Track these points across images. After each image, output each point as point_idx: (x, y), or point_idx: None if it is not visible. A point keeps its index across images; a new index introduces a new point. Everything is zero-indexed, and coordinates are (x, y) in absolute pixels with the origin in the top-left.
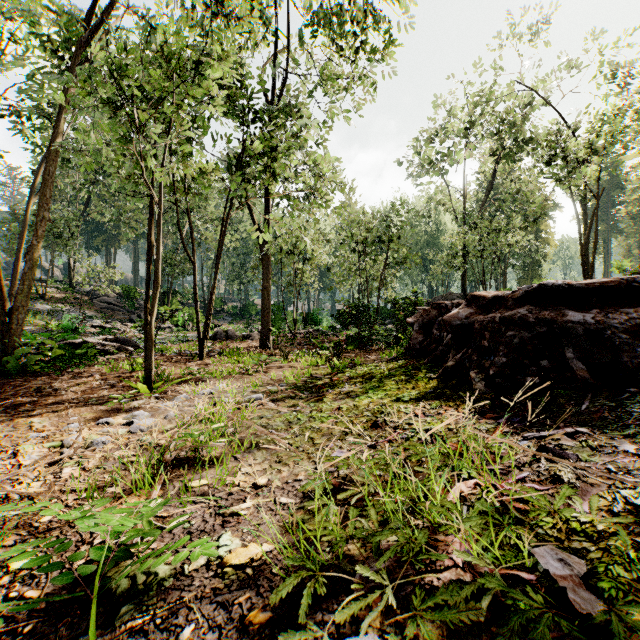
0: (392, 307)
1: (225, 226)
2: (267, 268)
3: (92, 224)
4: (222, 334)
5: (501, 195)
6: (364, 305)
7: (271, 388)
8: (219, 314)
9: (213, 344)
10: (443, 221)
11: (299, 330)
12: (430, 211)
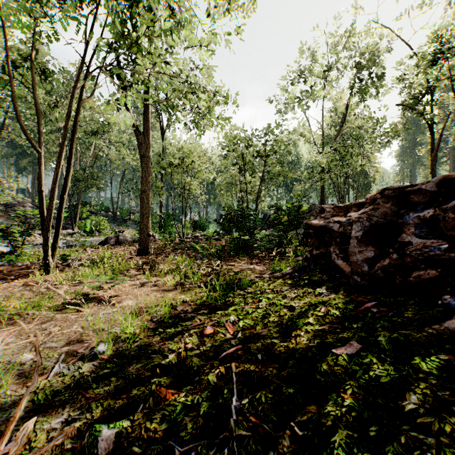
0: (263, 217)
1: (72, 101)
2: (146, 171)
3: (20, 148)
4: (113, 239)
5: (346, 131)
6: (246, 210)
7: (59, 371)
8: (126, 222)
9: (95, 249)
10: (300, 152)
11: (188, 235)
12: (293, 141)
